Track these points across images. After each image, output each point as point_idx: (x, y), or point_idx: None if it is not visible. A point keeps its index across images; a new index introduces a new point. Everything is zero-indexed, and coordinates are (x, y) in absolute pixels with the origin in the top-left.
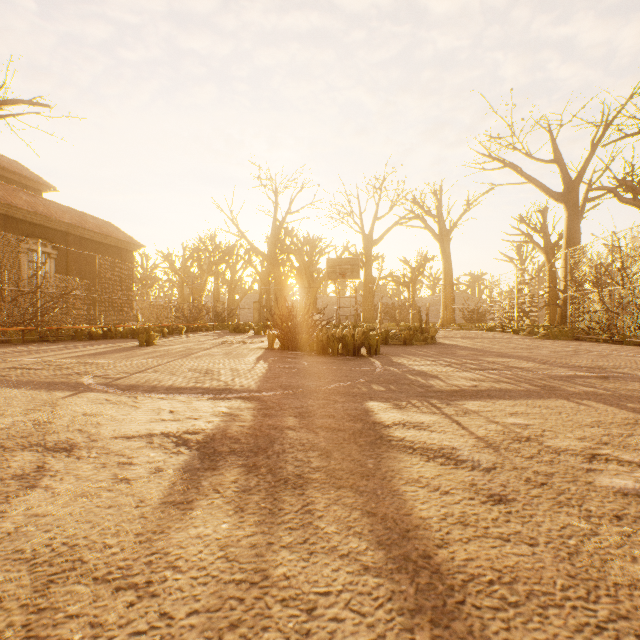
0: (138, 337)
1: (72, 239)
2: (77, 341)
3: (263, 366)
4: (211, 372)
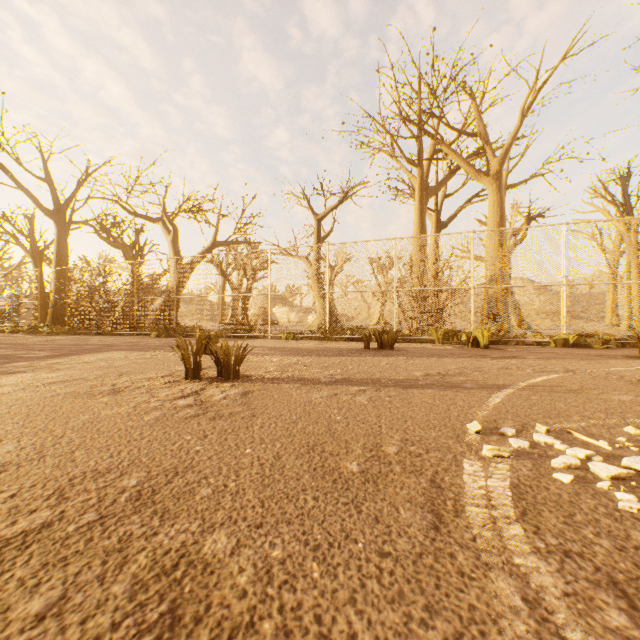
0: None
1: None
2: None
3: None
4: None
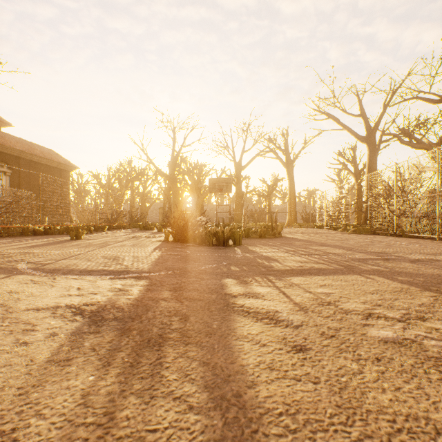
0: (69, 233)
1: (23, 162)
2: (24, 236)
3: (157, 254)
4: (118, 258)
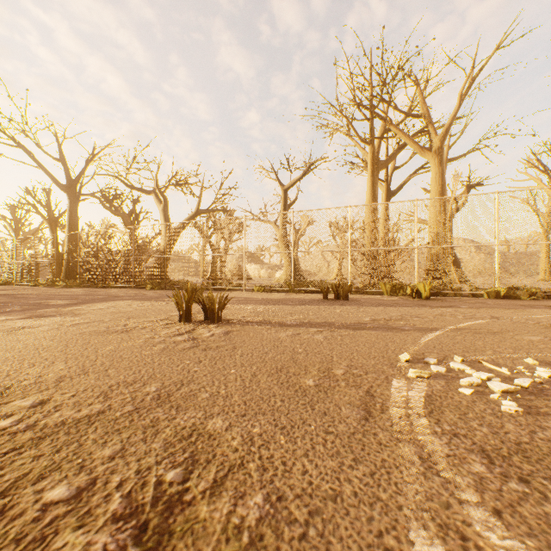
0: None
1: None
2: None
3: None
4: None
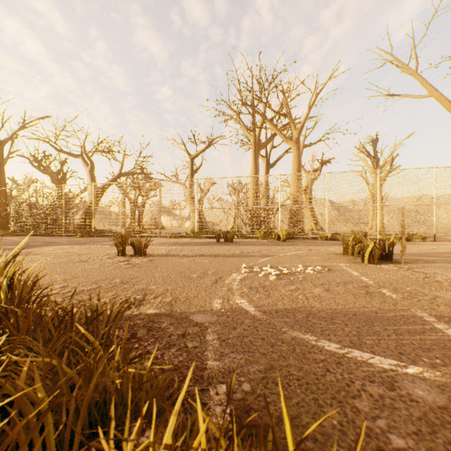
0: None
1: None
2: None
3: None
4: None
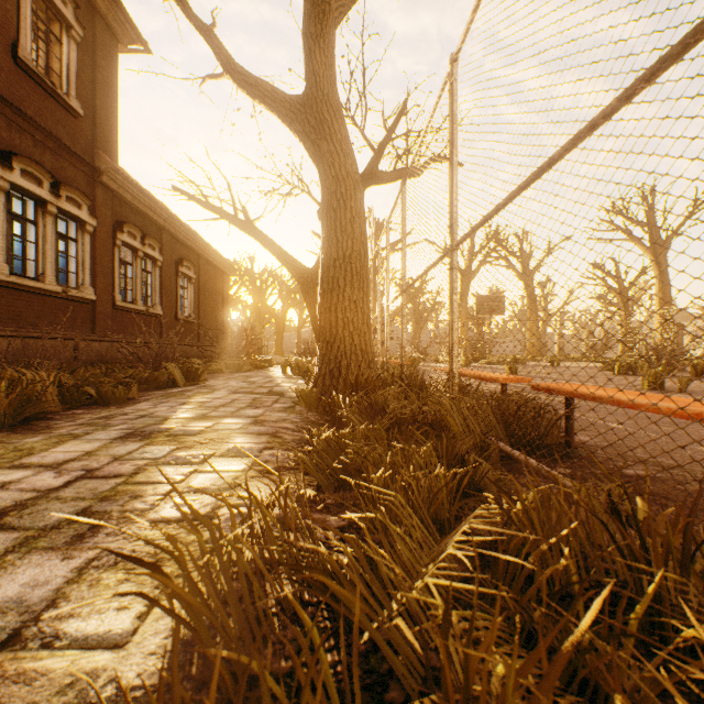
0: (510, 368)
1: (201, 262)
2: None
3: None
4: None
